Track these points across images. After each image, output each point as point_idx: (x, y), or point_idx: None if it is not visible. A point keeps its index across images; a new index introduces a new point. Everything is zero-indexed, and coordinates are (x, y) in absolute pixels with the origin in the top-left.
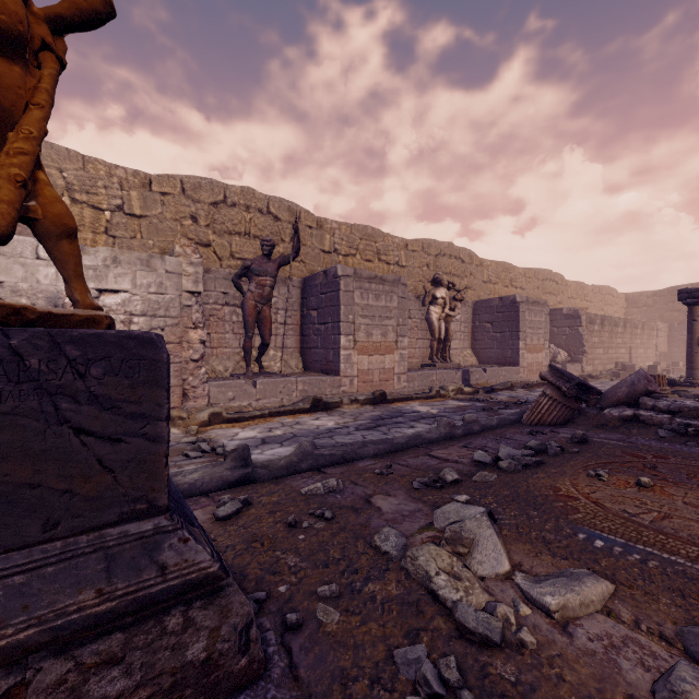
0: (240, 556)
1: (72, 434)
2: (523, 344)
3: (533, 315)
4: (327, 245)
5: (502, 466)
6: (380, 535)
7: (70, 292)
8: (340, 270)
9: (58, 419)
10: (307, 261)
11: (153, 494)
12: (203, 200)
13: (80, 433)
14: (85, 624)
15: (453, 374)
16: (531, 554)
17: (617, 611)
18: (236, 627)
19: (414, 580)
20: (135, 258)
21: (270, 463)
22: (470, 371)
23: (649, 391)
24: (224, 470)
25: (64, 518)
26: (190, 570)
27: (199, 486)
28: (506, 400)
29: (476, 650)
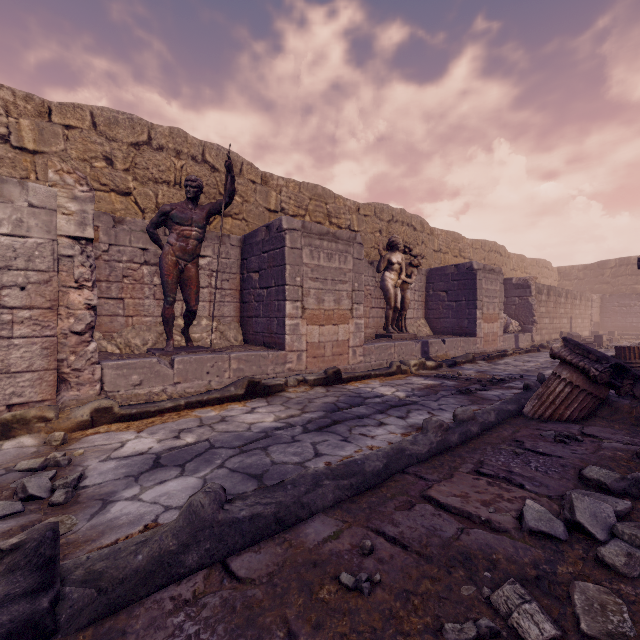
0: None
1: None
2: (480, 313)
3: (489, 283)
4: (272, 203)
5: (614, 563)
6: None
7: None
8: (285, 222)
9: None
10: (250, 220)
11: None
12: (121, 139)
13: None
14: None
15: (412, 345)
16: None
17: None
18: None
19: None
20: None
21: (109, 565)
22: (429, 343)
23: None
24: None
25: None
26: None
27: None
28: (476, 376)
29: None
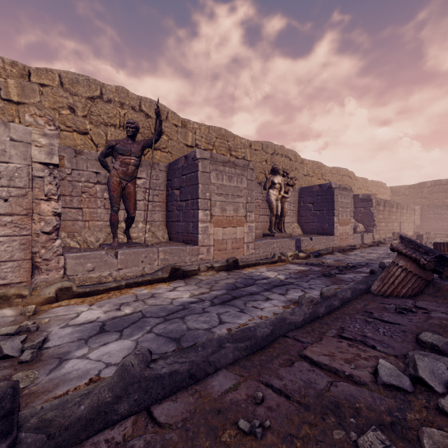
0: None
1: None
2: (337, 219)
3: (343, 197)
4: (189, 140)
5: None
6: None
7: None
8: (198, 153)
9: None
10: (173, 152)
11: None
12: (80, 94)
13: None
14: None
15: (289, 242)
16: None
17: None
18: None
19: None
20: None
21: (57, 414)
22: (301, 240)
23: None
24: None
25: None
26: None
27: None
28: (334, 264)
29: None
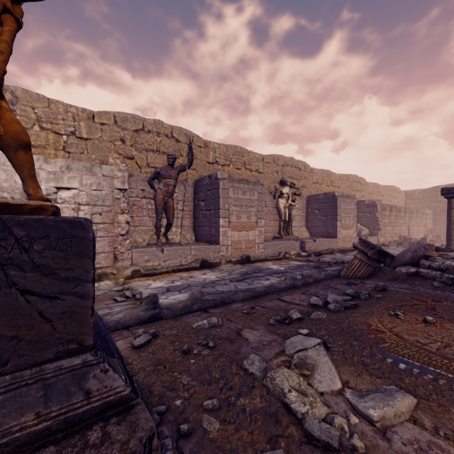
0: (149, 376)
1: (19, 294)
2: (340, 224)
3: (346, 204)
4: (211, 158)
5: (330, 308)
6: (248, 360)
7: (26, 188)
8: (219, 175)
9: (7, 283)
10: (198, 169)
11: (82, 336)
12: (129, 128)
13: (25, 293)
14: (26, 440)
15: (294, 243)
16: (355, 374)
17: (421, 419)
18: (141, 440)
19: (273, 395)
20: (82, 166)
21: (171, 306)
22: (305, 242)
23: (426, 255)
24: (140, 311)
25: (13, 357)
26: (108, 394)
27: (122, 323)
28: (329, 261)
29: (321, 453)
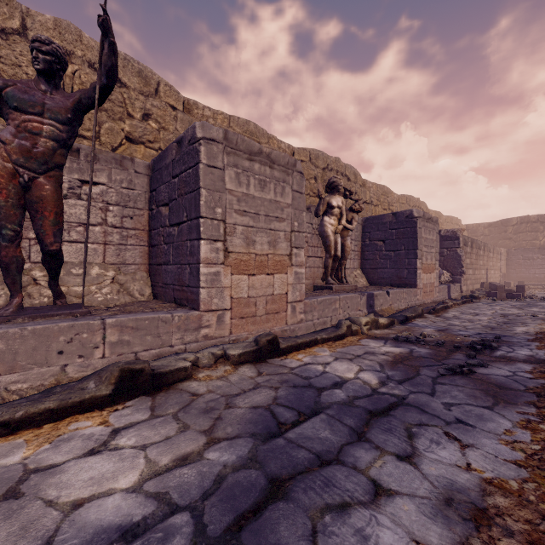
0: None
1: None
2: (420, 263)
3: (428, 232)
4: None
5: None
6: None
7: None
8: (199, 129)
9: None
10: None
11: None
12: None
13: None
14: None
15: (358, 299)
16: None
17: None
18: None
19: None
20: None
21: None
22: (374, 295)
23: None
24: None
25: None
26: None
27: None
28: (444, 338)
29: None
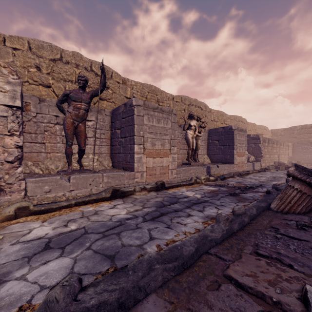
0: None
1: None
2: (236, 152)
3: (240, 136)
4: (128, 94)
5: None
6: None
7: None
8: (134, 101)
9: None
10: (116, 102)
11: None
12: (45, 56)
13: None
14: None
15: (202, 168)
16: None
17: None
18: None
19: None
20: None
21: None
22: (210, 167)
23: None
24: None
25: None
26: None
27: None
28: (236, 185)
29: None
